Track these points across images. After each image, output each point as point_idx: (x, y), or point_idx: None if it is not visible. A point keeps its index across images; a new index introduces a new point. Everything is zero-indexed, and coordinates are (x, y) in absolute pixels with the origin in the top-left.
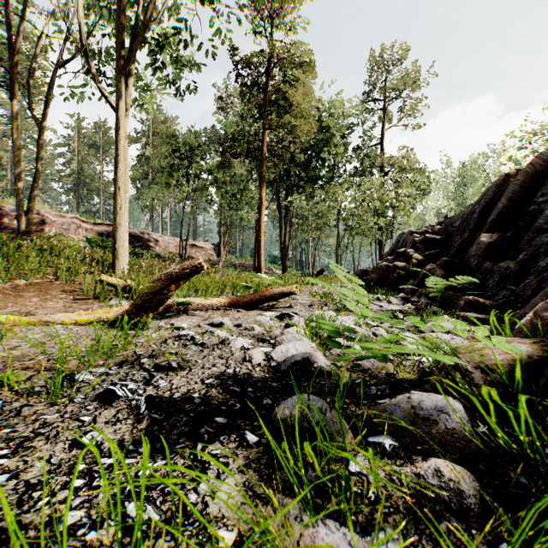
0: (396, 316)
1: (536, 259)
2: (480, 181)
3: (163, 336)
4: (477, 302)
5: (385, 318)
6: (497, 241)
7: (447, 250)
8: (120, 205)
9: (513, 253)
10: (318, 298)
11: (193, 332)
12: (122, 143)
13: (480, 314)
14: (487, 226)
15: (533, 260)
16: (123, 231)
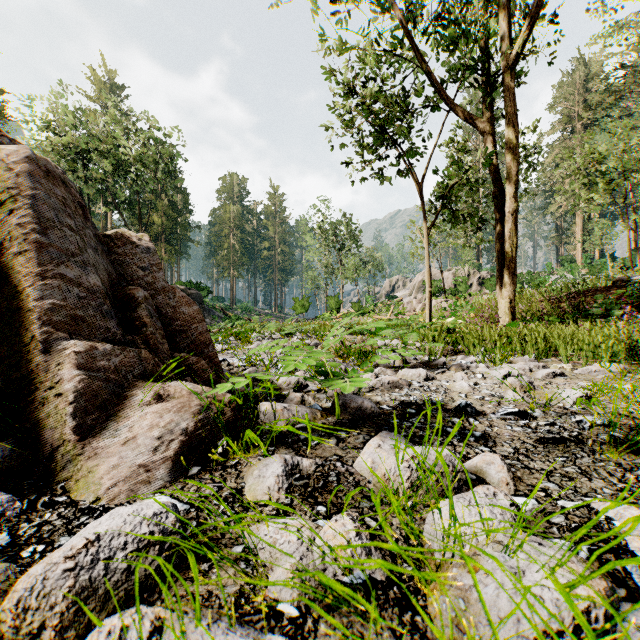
0: None
1: None
2: None
3: None
4: None
5: None
6: None
7: None
8: None
9: None
10: None
11: None
12: None
13: None
14: None
15: None
16: None
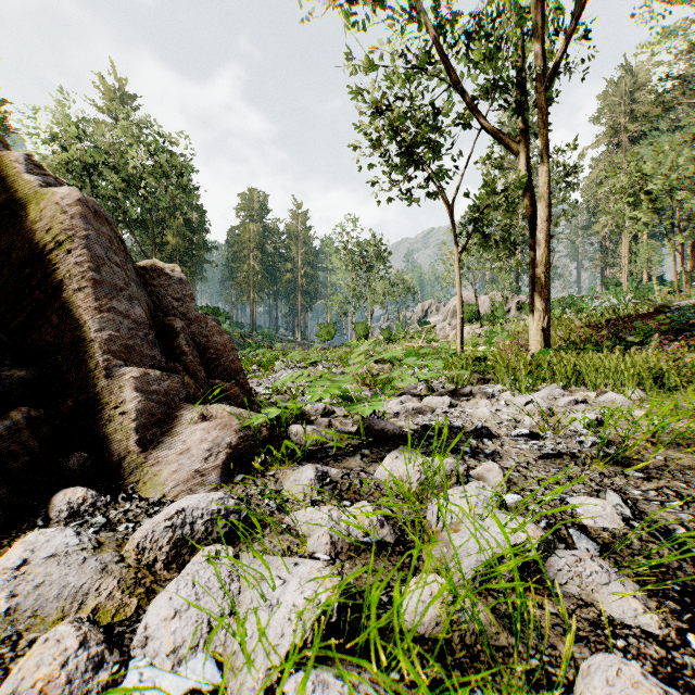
0: None
1: None
2: None
3: None
4: None
5: None
6: None
7: None
8: None
9: None
10: None
11: None
12: None
13: None
14: None
15: None
16: None
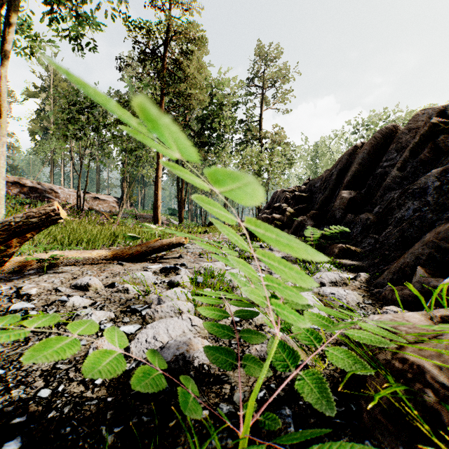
0: None
1: (393, 211)
2: (327, 156)
3: None
4: (348, 250)
5: None
6: (355, 197)
7: (312, 205)
8: None
9: (369, 206)
10: None
11: (32, 305)
12: None
13: (353, 261)
14: (344, 185)
15: (390, 212)
16: None
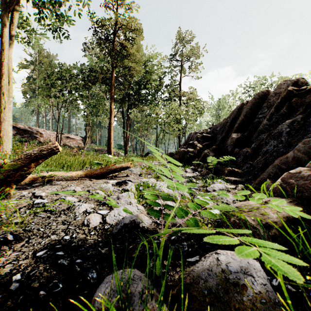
0: (191, 180)
1: (262, 146)
2: (227, 108)
3: (19, 204)
4: (234, 171)
5: (185, 182)
6: (240, 137)
7: (214, 142)
8: (4, 105)
9: (249, 143)
10: (145, 169)
11: (46, 200)
12: (5, 61)
13: (236, 178)
14: (234, 129)
15: (260, 147)
16: (7, 124)
